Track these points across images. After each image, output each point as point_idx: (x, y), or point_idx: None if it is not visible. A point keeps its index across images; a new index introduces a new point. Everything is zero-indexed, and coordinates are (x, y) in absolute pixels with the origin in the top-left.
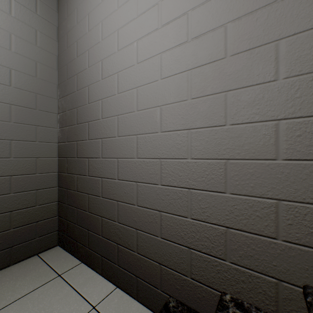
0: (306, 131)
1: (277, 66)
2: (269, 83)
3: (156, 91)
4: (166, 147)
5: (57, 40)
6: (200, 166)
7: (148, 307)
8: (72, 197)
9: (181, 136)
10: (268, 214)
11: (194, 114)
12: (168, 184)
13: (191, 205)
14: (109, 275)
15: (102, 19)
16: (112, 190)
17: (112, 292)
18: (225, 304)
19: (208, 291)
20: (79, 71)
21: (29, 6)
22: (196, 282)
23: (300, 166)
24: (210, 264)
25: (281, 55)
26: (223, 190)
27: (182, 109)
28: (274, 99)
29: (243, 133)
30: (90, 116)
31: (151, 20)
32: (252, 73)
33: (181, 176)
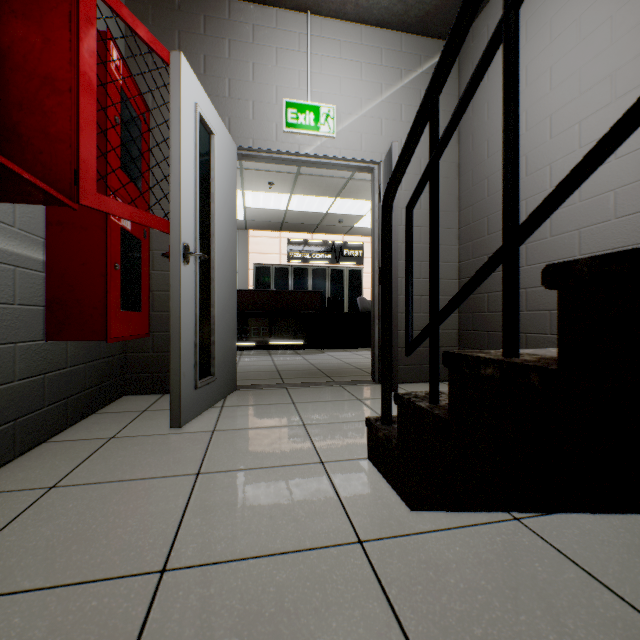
0: None
1: None
2: None
3: (608, 174)
4: (622, 235)
5: (457, 145)
6: None
7: None
8: (480, 320)
9: None
10: None
11: None
12: None
13: None
14: None
15: (526, 108)
16: (541, 300)
17: None
18: None
19: None
20: (490, 173)
21: None
22: None
23: None
24: None
25: None
26: None
27: None
28: None
29: None
30: None
31: (600, 96)
32: None
33: None
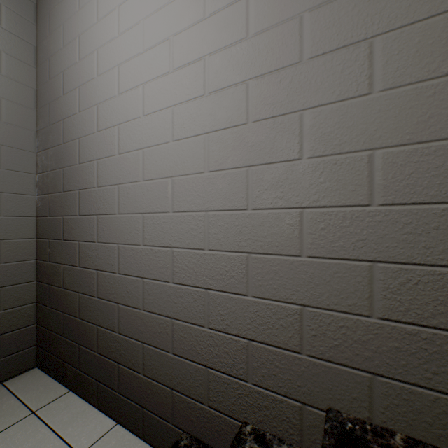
0: (330, 224)
1: (301, 141)
2: (294, 162)
3: (167, 157)
4: (179, 233)
5: (36, 66)
6: (219, 260)
7: None
8: (57, 296)
9: (197, 219)
10: (293, 323)
11: (212, 191)
12: (182, 282)
13: (209, 311)
14: (108, 406)
15: (98, 47)
16: (111, 288)
17: (109, 431)
18: (243, 438)
19: (227, 422)
20: (66, 115)
21: None
22: (215, 411)
23: (324, 265)
24: (230, 387)
25: (306, 129)
26: (245, 292)
27: (198, 184)
28: (298, 181)
29: (266, 221)
30: (81, 182)
31: (161, 59)
32: (275, 147)
33: (197, 272)
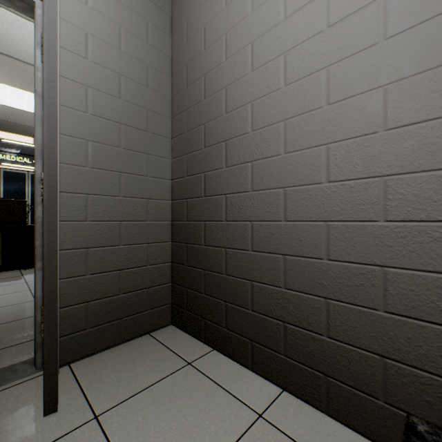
0: None
1: None
2: None
3: (373, 63)
4: (398, 155)
5: (171, 36)
6: None
7: (354, 429)
8: (196, 254)
9: (439, 128)
10: None
11: None
12: (404, 217)
13: None
14: (267, 370)
15: None
16: (272, 239)
17: (279, 397)
18: None
19: None
20: (208, 69)
21: None
22: None
23: None
24: None
25: None
26: None
27: (440, 81)
28: None
29: None
30: (229, 132)
31: None
32: None
33: (439, 201)
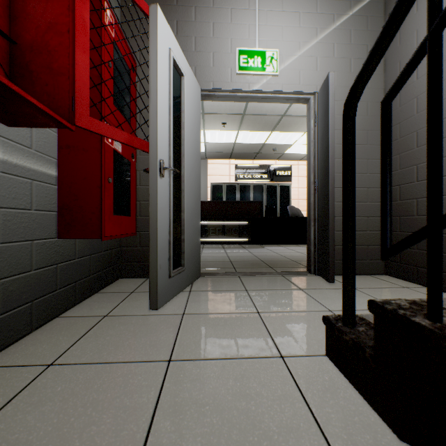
0: None
1: None
2: None
3: None
4: None
5: (383, 73)
6: None
7: None
8: (408, 223)
9: None
10: None
11: None
12: None
13: None
14: None
15: None
16: None
17: None
18: None
19: None
20: (420, 92)
21: (361, 57)
22: None
23: None
24: None
25: None
26: None
27: None
28: None
29: None
30: None
31: None
32: None
33: None
